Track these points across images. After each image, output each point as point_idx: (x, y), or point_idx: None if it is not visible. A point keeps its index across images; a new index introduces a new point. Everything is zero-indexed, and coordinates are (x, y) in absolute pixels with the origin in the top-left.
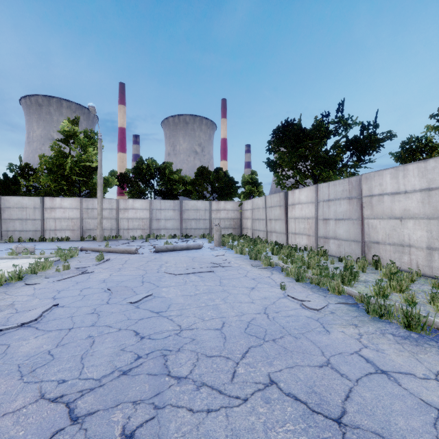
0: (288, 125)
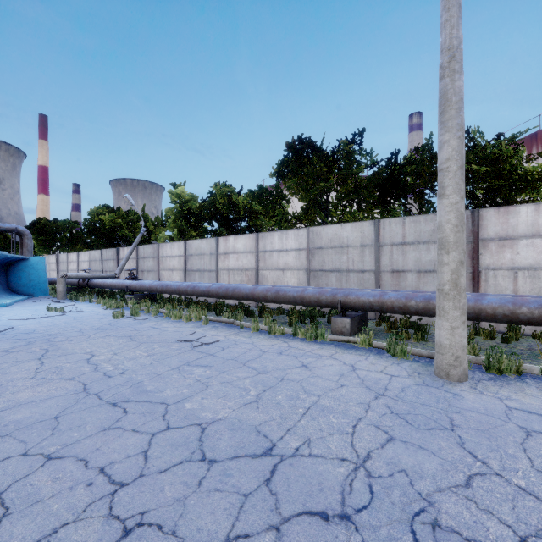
0: (38, 222)
